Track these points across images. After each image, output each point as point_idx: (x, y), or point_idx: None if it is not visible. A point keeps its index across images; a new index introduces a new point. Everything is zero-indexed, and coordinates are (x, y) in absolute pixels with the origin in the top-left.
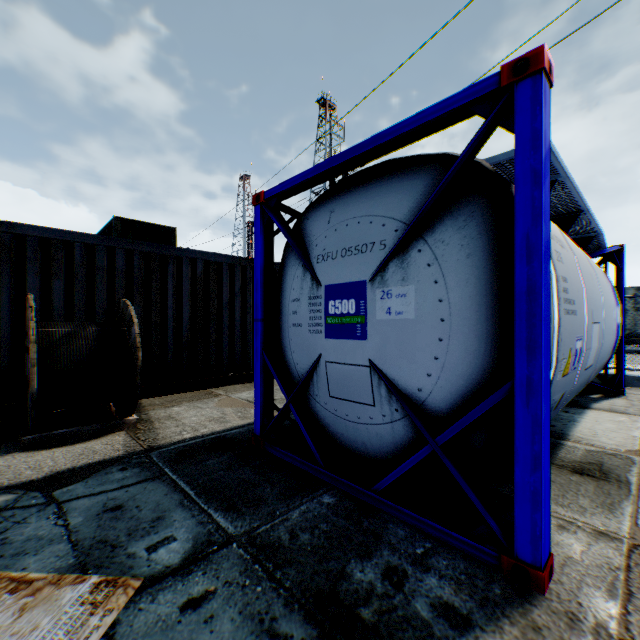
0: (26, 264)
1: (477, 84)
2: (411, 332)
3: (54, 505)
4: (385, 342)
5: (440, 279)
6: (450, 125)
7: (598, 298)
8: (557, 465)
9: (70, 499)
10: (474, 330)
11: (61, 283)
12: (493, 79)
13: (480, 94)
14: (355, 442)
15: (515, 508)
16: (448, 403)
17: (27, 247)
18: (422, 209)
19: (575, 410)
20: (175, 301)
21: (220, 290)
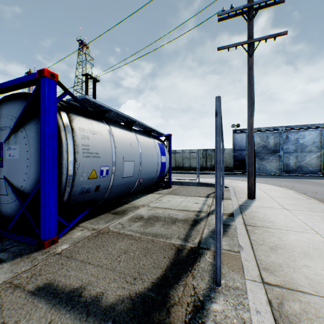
0: None
1: (33, 74)
2: (18, 164)
3: None
4: (9, 168)
5: (28, 143)
6: (34, 85)
7: (136, 152)
8: (110, 212)
9: None
10: (38, 162)
11: None
12: (36, 74)
13: (33, 78)
14: (6, 212)
15: (41, 223)
16: (32, 190)
17: None
18: (20, 116)
19: (146, 194)
20: None
21: None
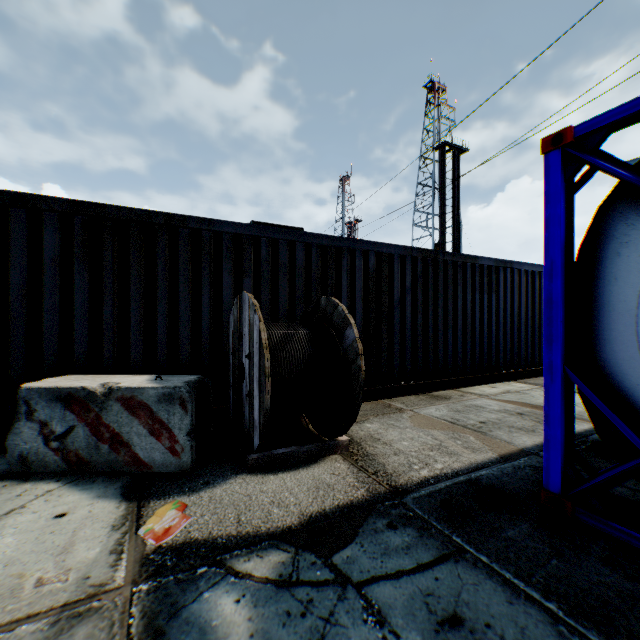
0: (221, 262)
1: None
2: None
3: (351, 589)
4: None
5: None
6: None
7: None
8: None
9: (364, 579)
10: None
11: (250, 281)
12: None
13: None
14: None
15: None
16: None
17: (222, 244)
18: None
19: None
20: (348, 299)
21: (391, 286)
